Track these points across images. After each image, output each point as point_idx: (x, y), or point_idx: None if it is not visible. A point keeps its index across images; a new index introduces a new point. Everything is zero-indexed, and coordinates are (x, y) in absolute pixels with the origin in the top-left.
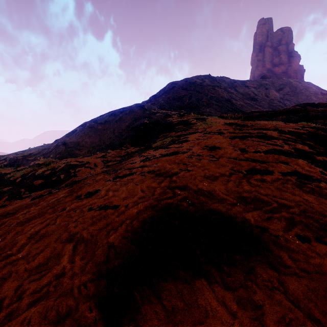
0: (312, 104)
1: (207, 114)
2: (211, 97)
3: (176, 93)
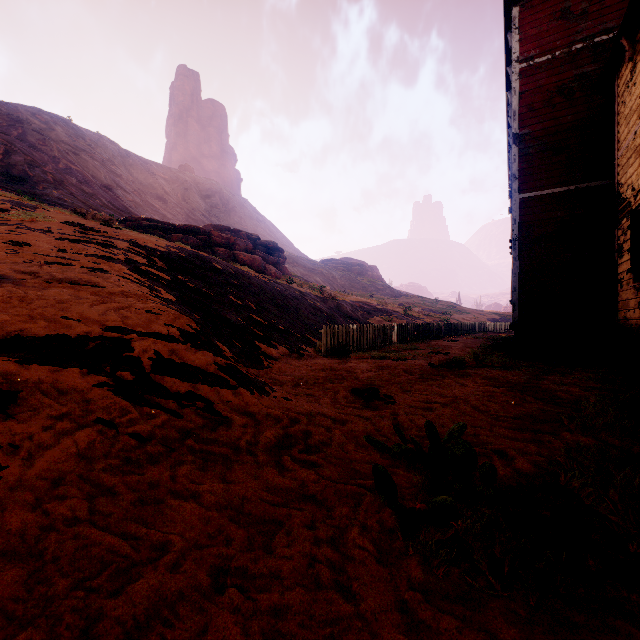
0: (228, 229)
1: (54, 201)
2: (68, 170)
3: None
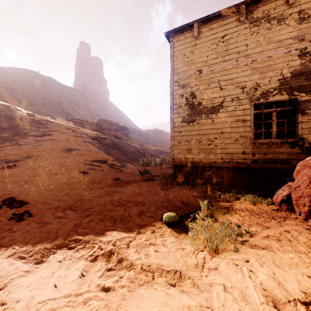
0: (107, 120)
1: (45, 113)
2: (44, 98)
3: (5, 82)
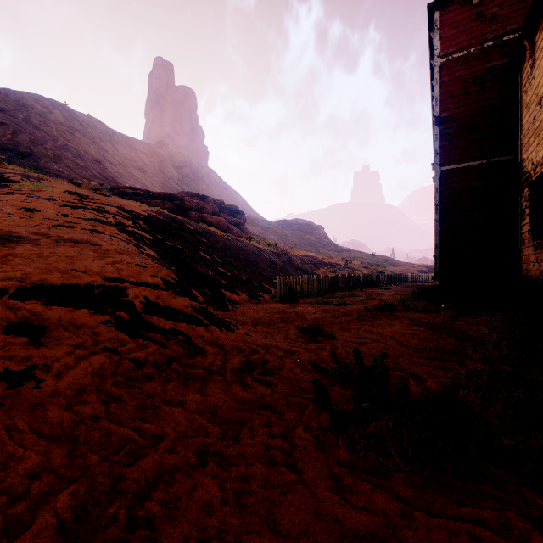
0: (198, 195)
1: (54, 172)
2: (65, 146)
3: None
